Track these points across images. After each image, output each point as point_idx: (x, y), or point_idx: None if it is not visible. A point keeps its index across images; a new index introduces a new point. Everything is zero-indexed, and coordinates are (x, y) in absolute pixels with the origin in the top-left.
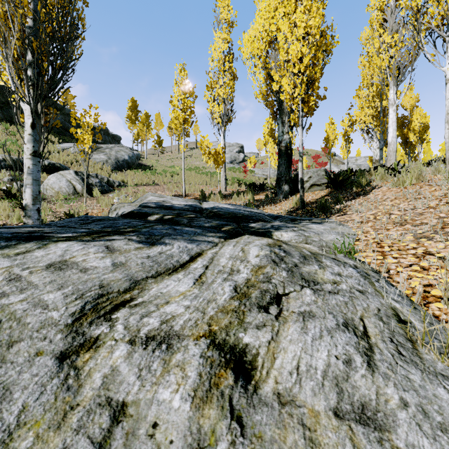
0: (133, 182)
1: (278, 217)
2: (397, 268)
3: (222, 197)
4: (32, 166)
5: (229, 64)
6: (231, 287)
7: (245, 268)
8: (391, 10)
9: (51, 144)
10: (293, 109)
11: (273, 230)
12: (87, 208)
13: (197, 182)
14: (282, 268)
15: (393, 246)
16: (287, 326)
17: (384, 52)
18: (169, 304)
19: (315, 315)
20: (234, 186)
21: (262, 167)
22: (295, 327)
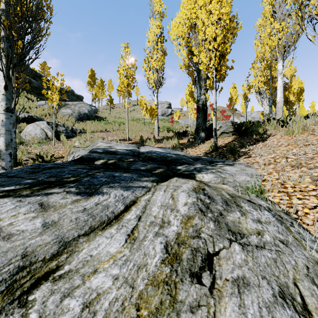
0: (91, 130)
1: (199, 159)
2: (303, 209)
3: (155, 141)
4: (5, 119)
5: (160, 44)
6: (162, 245)
7: (175, 219)
8: (279, 5)
9: (31, 101)
10: (209, 76)
11: (196, 172)
12: (55, 149)
13: (137, 130)
14: (209, 218)
15: (295, 187)
16: (224, 304)
17: (274, 35)
18: (96, 274)
19: (249, 282)
20: (164, 133)
21: (184, 118)
22: (232, 305)
